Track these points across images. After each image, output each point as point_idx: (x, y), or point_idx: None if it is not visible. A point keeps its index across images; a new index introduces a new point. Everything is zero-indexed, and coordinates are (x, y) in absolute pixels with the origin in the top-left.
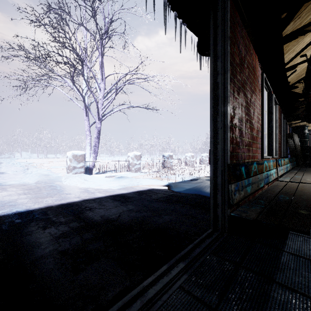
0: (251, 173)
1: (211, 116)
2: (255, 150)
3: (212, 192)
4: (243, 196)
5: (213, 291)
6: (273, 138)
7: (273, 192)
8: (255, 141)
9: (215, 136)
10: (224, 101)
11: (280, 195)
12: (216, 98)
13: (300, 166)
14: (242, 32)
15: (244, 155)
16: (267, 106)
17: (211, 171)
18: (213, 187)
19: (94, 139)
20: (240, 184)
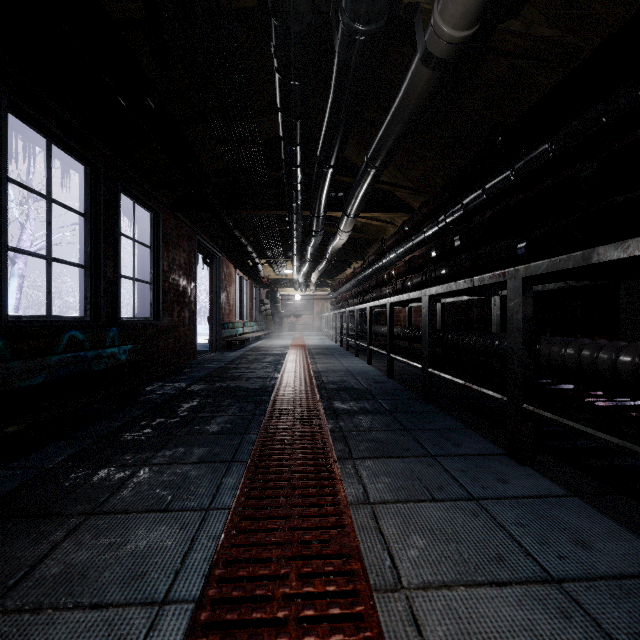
0: (229, 328)
1: (214, 303)
2: (231, 317)
3: (215, 335)
4: (226, 335)
5: (220, 353)
6: (243, 308)
7: (239, 337)
8: (231, 312)
9: (216, 312)
10: (220, 298)
11: (241, 337)
12: (217, 297)
13: (269, 329)
14: (225, 262)
15: (226, 319)
16: (240, 286)
17: (214, 326)
18: (215, 333)
19: (12, 295)
20: (225, 331)
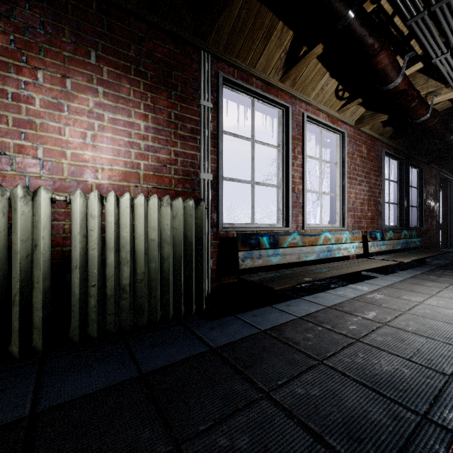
0: None
1: (448, 215)
2: None
3: (448, 237)
4: None
5: None
6: None
7: None
8: None
9: (450, 221)
10: None
11: None
12: (451, 210)
13: None
14: None
15: None
16: None
17: (448, 231)
18: (449, 235)
19: (318, 215)
20: None
